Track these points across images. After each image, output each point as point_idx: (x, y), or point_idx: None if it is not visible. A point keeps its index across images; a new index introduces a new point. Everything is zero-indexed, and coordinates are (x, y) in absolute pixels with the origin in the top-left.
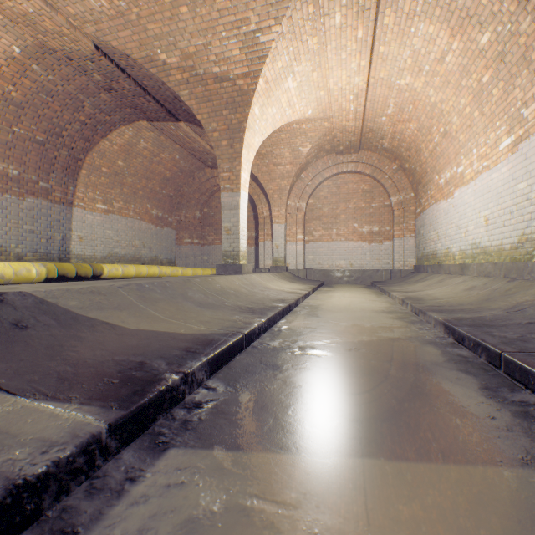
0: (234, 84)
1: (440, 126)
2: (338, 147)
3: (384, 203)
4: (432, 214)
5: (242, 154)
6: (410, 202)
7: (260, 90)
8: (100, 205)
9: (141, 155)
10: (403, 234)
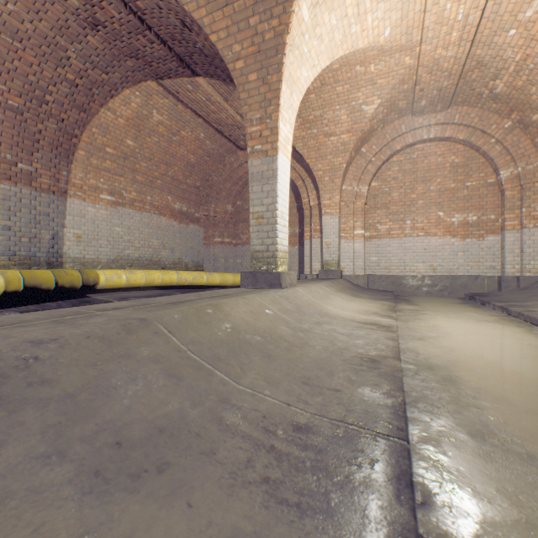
0: None
1: None
2: (419, 102)
3: (487, 180)
4: None
5: (280, 91)
6: (534, 175)
7: None
8: (106, 195)
9: (156, 133)
10: (521, 224)
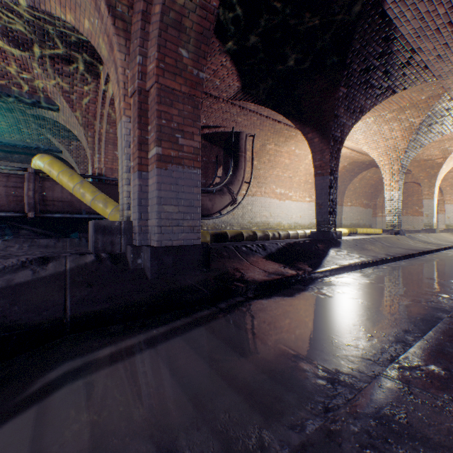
0: (433, 161)
1: None
2: None
3: None
4: None
5: (434, 184)
6: None
7: (446, 161)
8: (348, 203)
9: (365, 179)
10: None
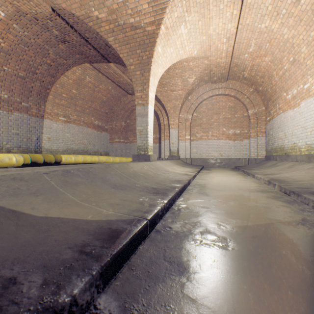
0: (144, 30)
1: (290, 56)
2: (213, 78)
3: (244, 114)
4: (280, 120)
5: (149, 80)
6: (261, 113)
7: (162, 34)
8: (62, 117)
9: (87, 86)
10: (257, 134)
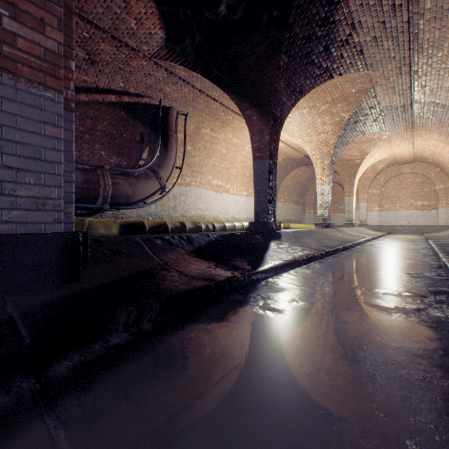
0: (353, 161)
1: None
2: (400, 163)
3: (431, 189)
4: None
5: (354, 183)
6: (448, 189)
7: (363, 162)
8: (282, 199)
9: (296, 177)
10: (443, 206)
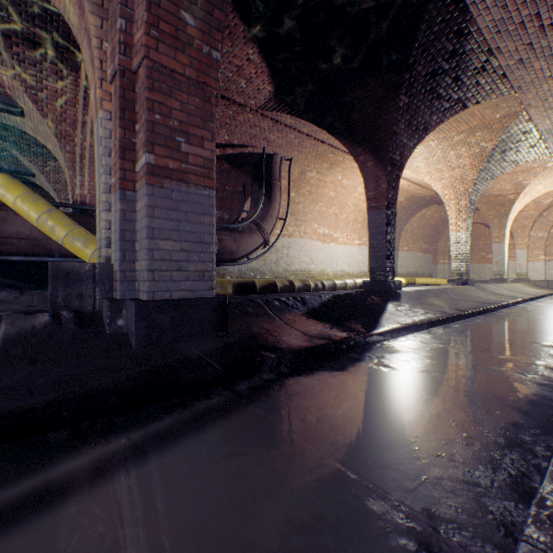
0: (504, 197)
1: None
2: None
3: None
4: None
5: (506, 225)
6: None
7: (519, 197)
8: (405, 248)
9: (424, 218)
10: None
